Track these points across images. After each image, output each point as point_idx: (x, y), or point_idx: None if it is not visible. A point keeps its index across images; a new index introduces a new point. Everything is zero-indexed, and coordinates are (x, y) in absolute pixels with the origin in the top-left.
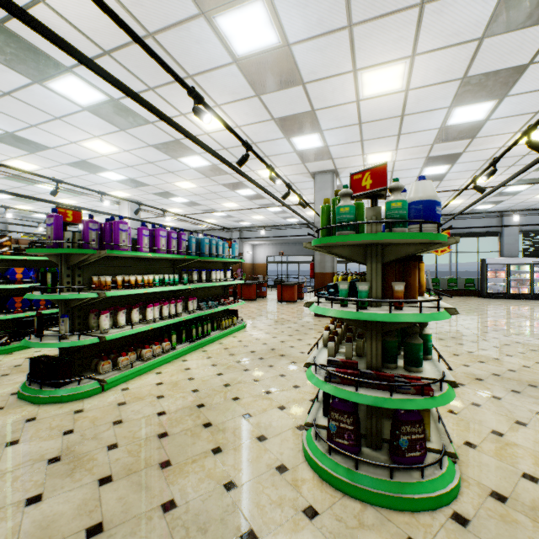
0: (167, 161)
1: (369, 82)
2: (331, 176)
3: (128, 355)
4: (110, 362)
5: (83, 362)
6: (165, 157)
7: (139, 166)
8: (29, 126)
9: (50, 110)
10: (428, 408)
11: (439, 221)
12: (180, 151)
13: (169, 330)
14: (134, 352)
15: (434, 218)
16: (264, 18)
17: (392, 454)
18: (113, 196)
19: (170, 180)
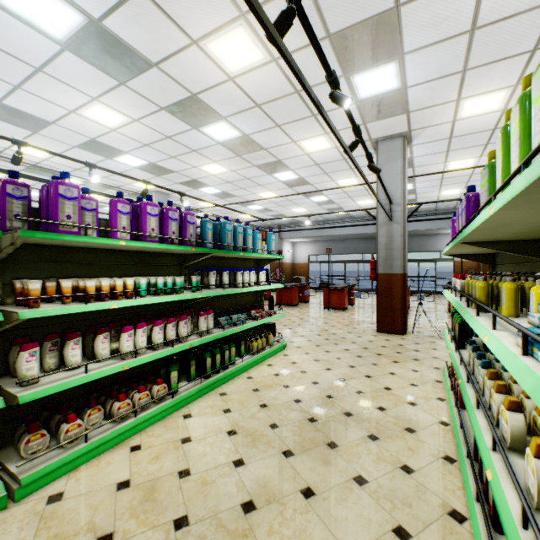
0: (187, 133)
1: None
2: (401, 142)
3: (86, 415)
4: (45, 433)
5: (5, 429)
6: (184, 128)
7: (156, 144)
8: (13, 89)
9: (24, 55)
10: None
11: None
12: (200, 115)
13: (170, 361)
14: (99, 407)
15: None
16: None
17: None
18: (107, 170)
19: (195, 163)
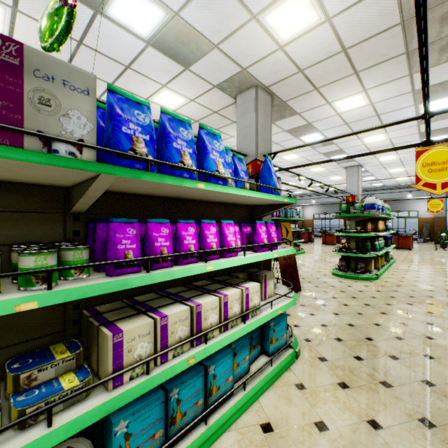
0: None
1: (367, 140)
2: (357, 168)
3: None
4: None
5: None
6: None
7: None
8: None
9: None
10: (363, 256)
11: (375, 209)
12: None
13: None
14: None
15: (373, 208)
16: (318, 135)
17: (355, 270)
18: None
19: None
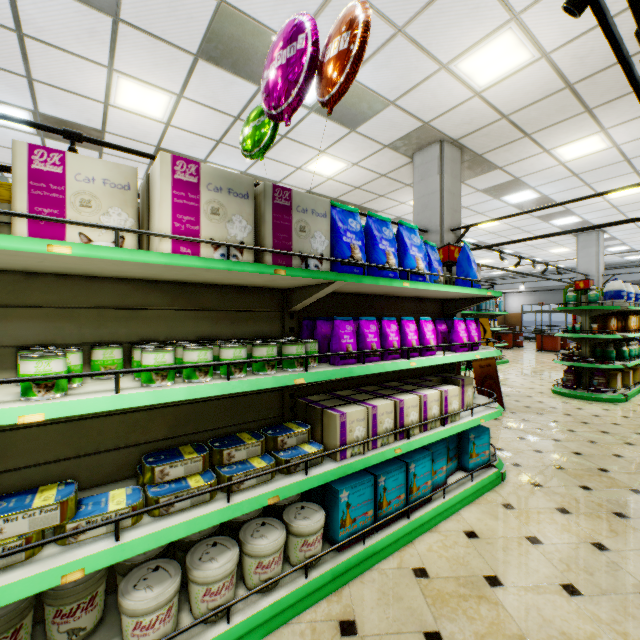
0: None
1: (612, 194)
2: (595, 235)
3: None
4: None
5: None
6: None
7: None
8: None
9: None
10: (602, 367)
11: (623, 299)
12: None
13: None
14: None
15: (619, 297)
16: (530, 193)
17: (590, 387)
18: None
19: None
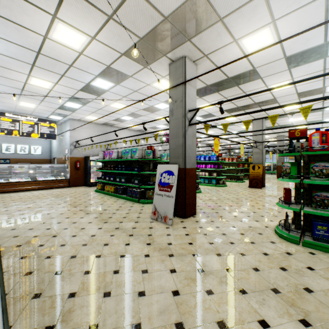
0: None
1: None
2: None
3: None
4: None
5: None
6: None
7: None
8: None
9: None
10: None
11: None
12: None
13: None
14: None
15: None
16: None
17: None
18: None
19: None
